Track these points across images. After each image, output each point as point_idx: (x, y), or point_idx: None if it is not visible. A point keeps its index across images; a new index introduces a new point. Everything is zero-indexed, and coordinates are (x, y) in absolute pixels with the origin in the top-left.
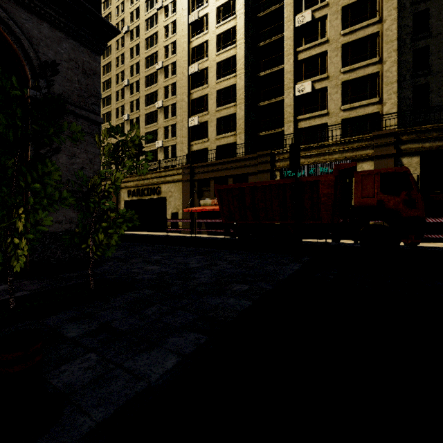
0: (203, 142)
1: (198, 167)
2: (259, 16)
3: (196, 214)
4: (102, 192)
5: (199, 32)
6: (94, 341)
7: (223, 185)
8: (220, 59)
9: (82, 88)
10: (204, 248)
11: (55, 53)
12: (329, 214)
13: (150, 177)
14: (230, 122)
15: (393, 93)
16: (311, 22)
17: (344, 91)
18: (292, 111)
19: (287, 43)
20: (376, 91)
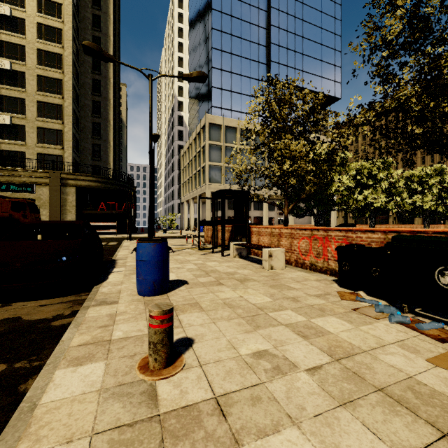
0: None
1: None
2: None
3: None
4: None
5: None
6: None
7: None
8: None
9: None
10: None
11: None
12: None
13: None
14: None
15: (70, 147)
16: (11, 70)
17: (39, 133)
18: None
19: None
20: (62, 142)
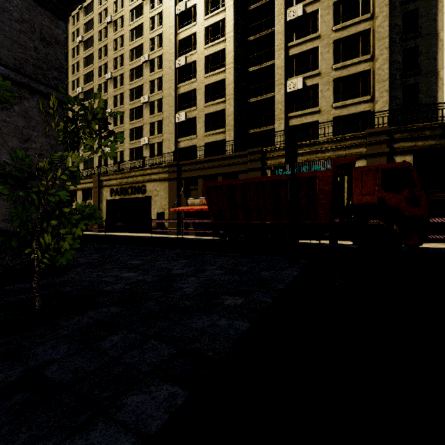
0: (191, 139)
1: (185, 165)
2: (249, 9)
3: (183, 214)
4: (53, 179)
5: (186, 23)
6: (1, 410)
7: (211, 182)
8: (209, 52)
9: (39, 57)
10: (191, 250)
11: (2, 10)
12: (327, 213)
13: (134, 175)
14: (219, 118)
15: (385, 91)
16: (302, 17)
17: (336, 88)
18: (283, 107)
19: (278, 38)
20: (368, 89)
